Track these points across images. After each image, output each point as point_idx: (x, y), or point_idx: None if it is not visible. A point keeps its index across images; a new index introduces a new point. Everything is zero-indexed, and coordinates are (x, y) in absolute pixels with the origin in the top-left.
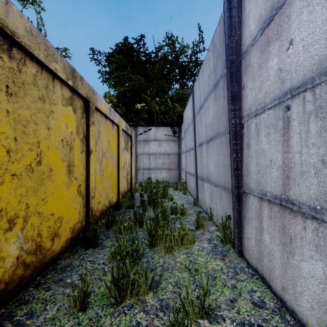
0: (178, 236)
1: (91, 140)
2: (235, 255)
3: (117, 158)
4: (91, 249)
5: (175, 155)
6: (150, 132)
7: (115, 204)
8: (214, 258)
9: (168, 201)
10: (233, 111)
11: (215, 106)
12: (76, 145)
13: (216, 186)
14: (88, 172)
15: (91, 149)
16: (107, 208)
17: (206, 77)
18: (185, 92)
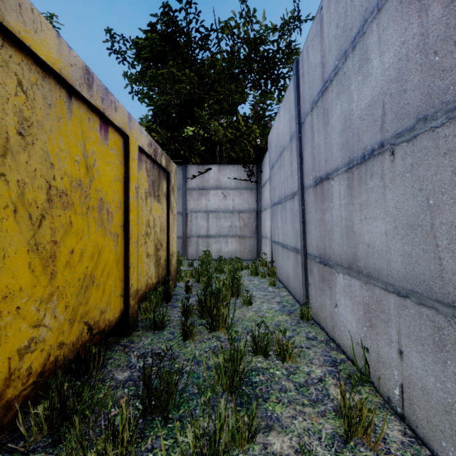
0: None
1: None
2: None
3: (124, 213)
4: None
5: (251, 213)
6: (210, 173)
7: (119, 320)
8: None
9: (243, 304)
10: None
11: (418, 19)
12: None
13: (409, 297)
14: None
15: None
16: (55, 365)
17: None
18: (268, 105)
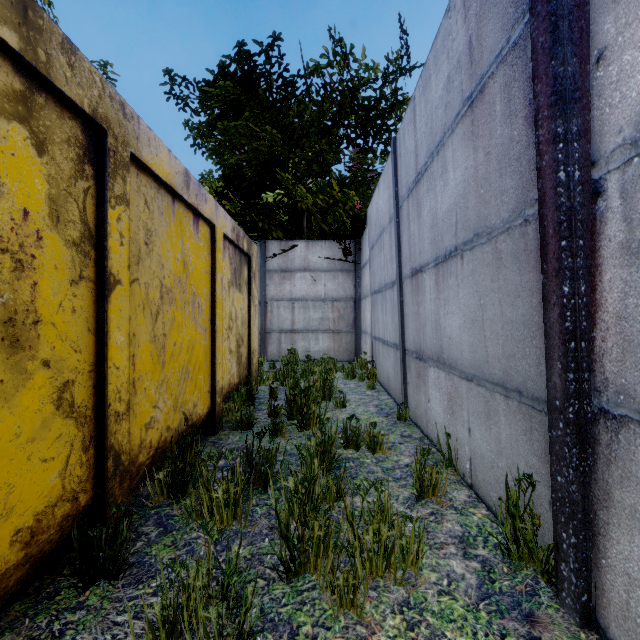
0: (374, 542)
1: (115, 249)
2: (564, 616)
3: (211, 306)
4: (102, 582)
5: (348, 302)
6: (295, 251)
7: (206, 418)
8: (500, 635)
9: (336, 406)
10: (561, 140)
11: (473, 155)
12: (51, 258)
13: (472, 380)
14: (101, 342)
15: (115, 276)
16: (171, 440)
17: (439, 91)
18: (370, 165)
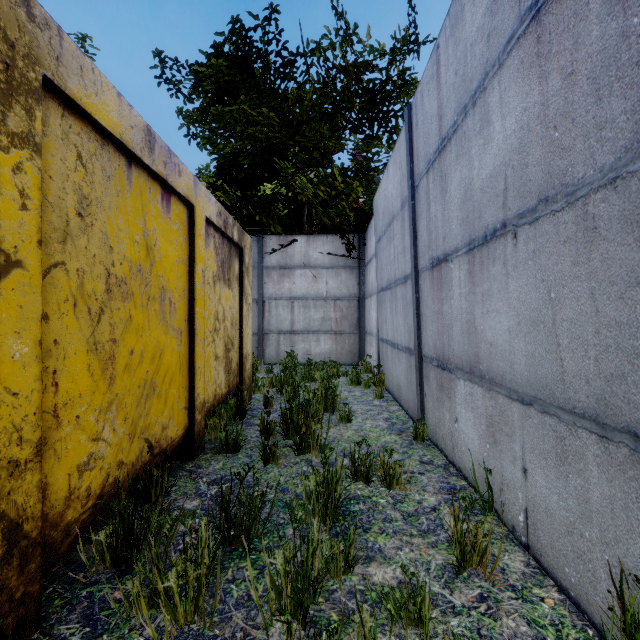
0: None
1: (9, 213)
2: None
3: (189, 303)
4: None
5: (351, 301)
6: (295, 247)
7: (183, 439)
8: None
9: (340, 421)
10: None
11: (539, 86)
12: None
13: (532, 405)
14: None
15: (9, 254)
16: (118, 485)
17: (477, 20)
18: (375, 154)
